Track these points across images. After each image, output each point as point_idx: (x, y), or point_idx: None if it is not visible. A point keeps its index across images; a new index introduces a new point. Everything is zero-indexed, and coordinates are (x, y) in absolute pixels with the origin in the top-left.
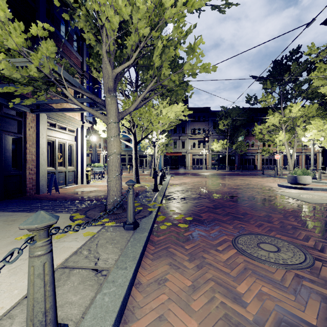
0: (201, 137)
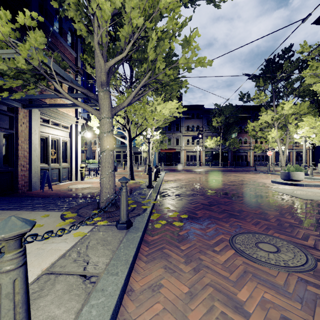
0: (194, 134)
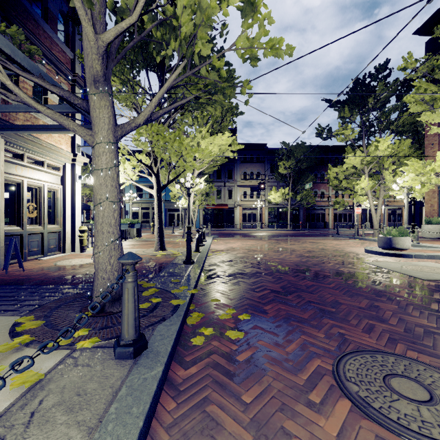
0: (254, 184)
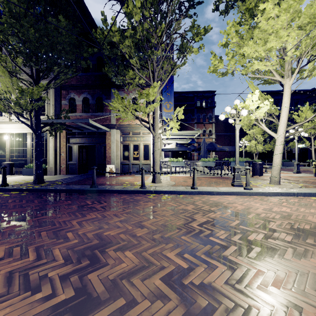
0: None
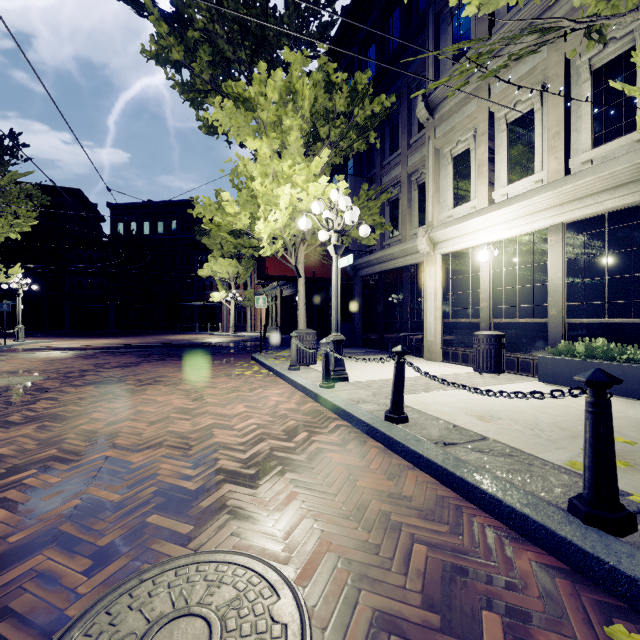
0: None
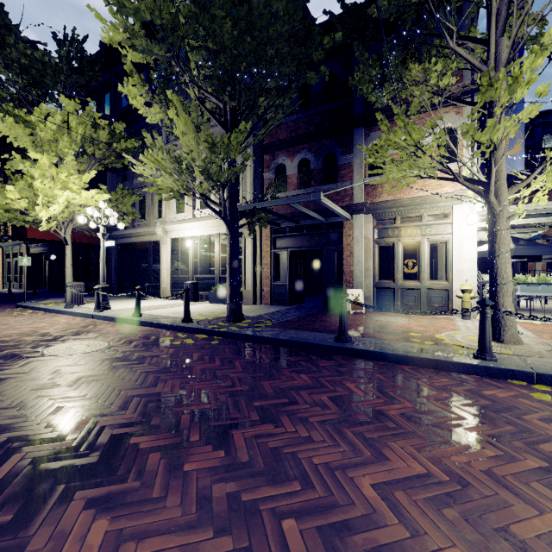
0: None
